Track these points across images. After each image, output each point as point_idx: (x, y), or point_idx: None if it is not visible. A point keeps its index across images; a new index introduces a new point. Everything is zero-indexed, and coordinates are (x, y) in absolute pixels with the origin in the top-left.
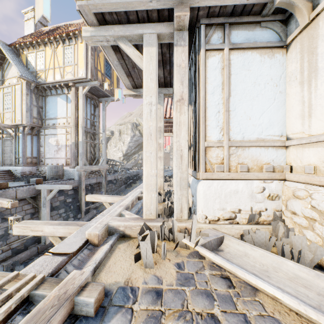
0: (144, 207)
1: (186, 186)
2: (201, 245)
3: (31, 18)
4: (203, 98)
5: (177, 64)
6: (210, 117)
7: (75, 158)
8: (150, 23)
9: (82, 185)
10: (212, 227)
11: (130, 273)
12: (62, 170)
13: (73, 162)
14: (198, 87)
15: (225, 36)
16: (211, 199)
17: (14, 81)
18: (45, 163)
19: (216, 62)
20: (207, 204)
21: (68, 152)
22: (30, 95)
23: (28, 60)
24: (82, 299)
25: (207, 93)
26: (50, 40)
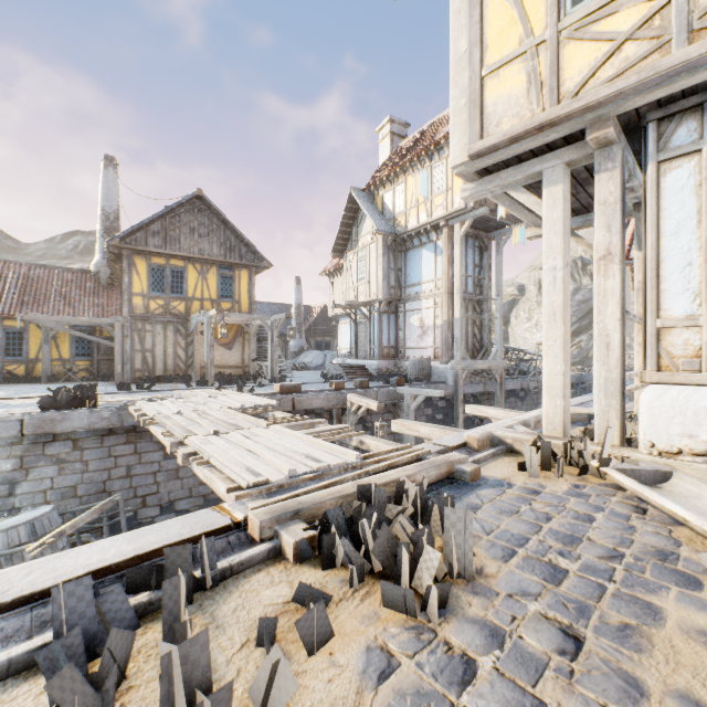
0: (544, 419)
1: (615, 393)
2: (615, 468)
3: (386, 135)
4: (651, 247)
5: (600, 200)
6: (670, 275)
7: (448, 347)
8: (553, 150)
9: (458, 394)
10: (662, 462)
11: (510, 476)
12: (428, 367)
13: (444, 354)
14: (643, 227)
15: (702, 126)
16: (664, 416)
17: (368, 238)
18: (405, 356)
19: (684, 177)
20: (654, 424)
21: (436, 337)
22: (386, 256)
23: (383, 203)
24: (461, 468)
25: (663, 236)
26: (412, 163)
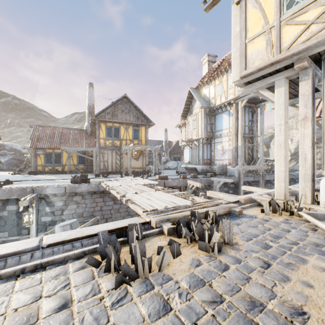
0: (275, 191)
1: (309, 180)
2: (305, 212)
3: (206, 62)
4: None
5: (301, 93)
6: None
7: (235, 159)
8: (280, 72)
9: (240, 181)
10: None
11: (257, 214)
12: (225, 169)
13: (233, 162)
14: (322, 105)
15: None
16: None
17: (197, 110)
18: (214, 163)
19: None
20: None
21: (229, 154)
22: (206, 118)
23: (204, 94)
24: (234, 209)
25: None
26: (218, 74)
